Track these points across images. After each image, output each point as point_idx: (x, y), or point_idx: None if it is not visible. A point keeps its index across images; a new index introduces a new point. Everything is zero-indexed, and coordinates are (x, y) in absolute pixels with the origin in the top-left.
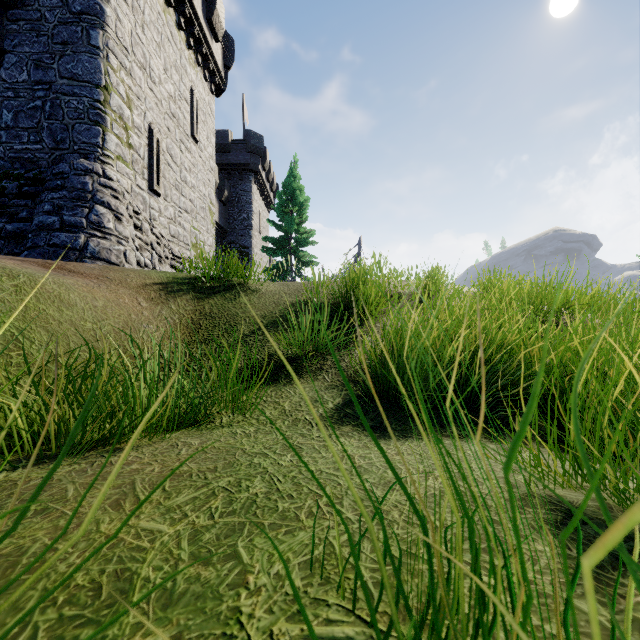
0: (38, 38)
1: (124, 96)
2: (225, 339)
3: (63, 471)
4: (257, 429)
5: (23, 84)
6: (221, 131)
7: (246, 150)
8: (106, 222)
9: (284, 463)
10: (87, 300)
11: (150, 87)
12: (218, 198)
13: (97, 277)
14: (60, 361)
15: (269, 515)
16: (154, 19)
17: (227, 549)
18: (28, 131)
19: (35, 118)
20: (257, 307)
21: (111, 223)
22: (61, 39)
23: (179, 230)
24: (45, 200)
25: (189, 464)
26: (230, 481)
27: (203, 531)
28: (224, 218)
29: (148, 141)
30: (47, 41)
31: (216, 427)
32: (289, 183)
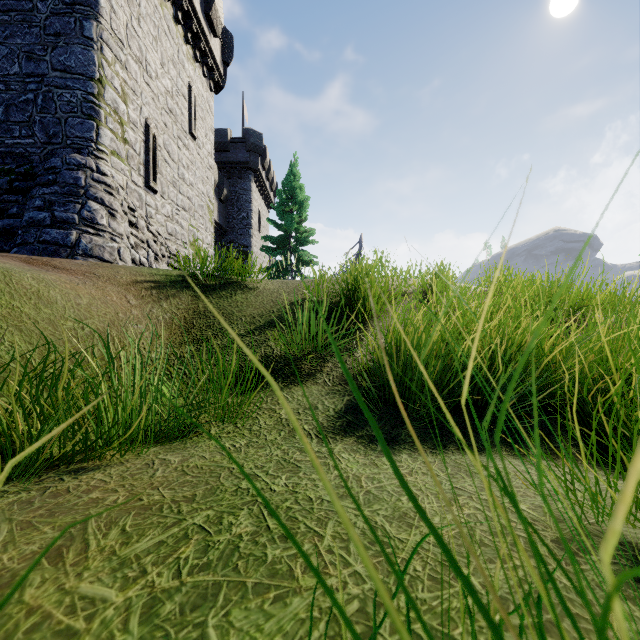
0: (30, 29)
1: (119, 90)
2: (219, 339)
3: (5, 502)
4: (249, 442)
5: (14, 77)
6: (220, 129)
7: (245, 148)
8: (99, 218)
9: (277, 488)
10: (69, 297)
11: (146, 81)
12: (217, 197)
13: (84, 273)
14: (33, 364)
15: (254, 569)
16: (150, 12)
17: (192, 631)
18: (20, 125)
19: (27, 112)
20: (254, 306)
21: (104, 219)
22: (53, 30)
23: (176, 228)
24: (36, 195)
25: (162, 491)
26: (209, 516)
27: (163, 598)
28: (223, 217)
29: (144, 137)
30: (39, 32)
31: (202, 439)
32: (289, 181)
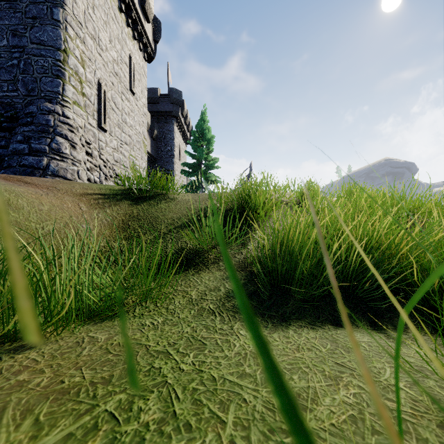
0: (15, 14)
1: (79, 58)
2: (147, 236)
3: None
4: (165, 319)
5: (4, 48)
6: (152, 88)
7: (170, 102)
8: (64, 149)
9: (185, 367)
10: (34, 205)
11: (99, 52)
12: (150, 135)
13: (47, 187)
14: None
15: None
16: (102, 3)
17: None
18: (7, 82)
19: (12, 73)
20: (174, 211)
21: (67, 150)
22: (31, 15)
23: (121, 157)
24: (18, 132)
25: (84, 371)
26: (121, 400)
27: None
28: (154, 150)
29: (97, 92)
30: (21, 16)
31: (128, 317)
32: (200, 125)
